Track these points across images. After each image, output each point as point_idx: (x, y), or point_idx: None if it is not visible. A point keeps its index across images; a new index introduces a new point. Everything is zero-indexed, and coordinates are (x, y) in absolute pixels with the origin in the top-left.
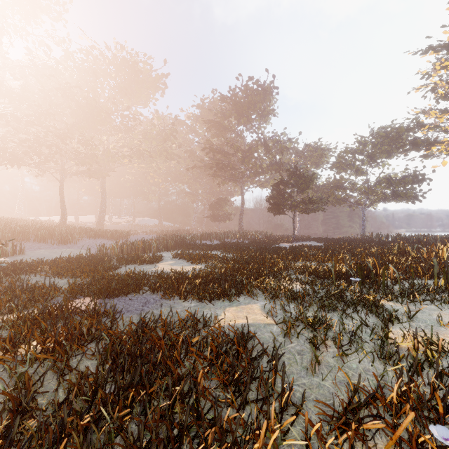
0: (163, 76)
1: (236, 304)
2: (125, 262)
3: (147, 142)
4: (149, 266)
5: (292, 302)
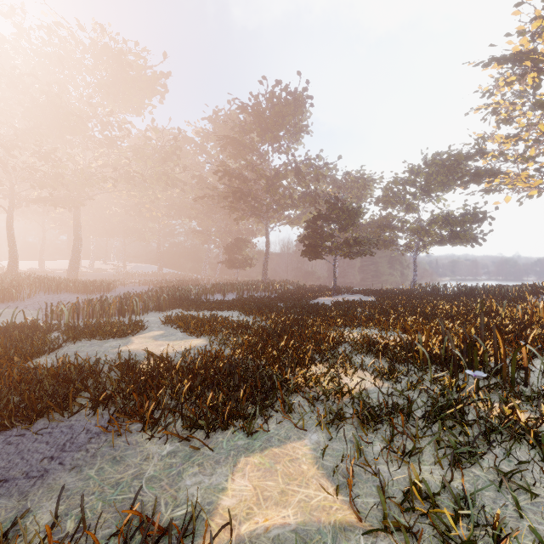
0: (163, 76)
1: (260, 442)
2: (76, 335)
3: (140, 162)
4: (117, 341)
5: (374, 431)
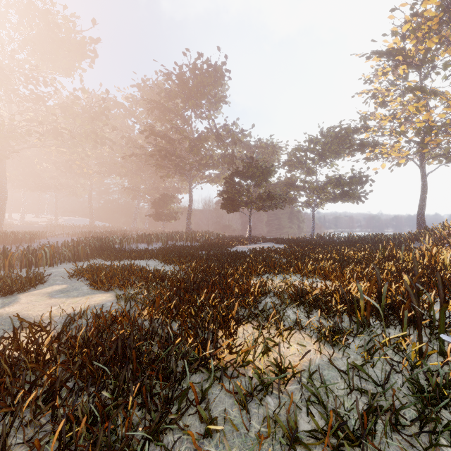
0: (92, 41)
1: None
2: None
3: (68, 119)
4: None
5: None
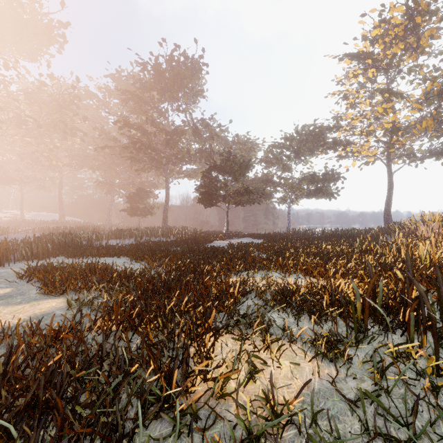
0: (61, 25)
1: None
2: None
3: (33, 107)
4: None
5: None
